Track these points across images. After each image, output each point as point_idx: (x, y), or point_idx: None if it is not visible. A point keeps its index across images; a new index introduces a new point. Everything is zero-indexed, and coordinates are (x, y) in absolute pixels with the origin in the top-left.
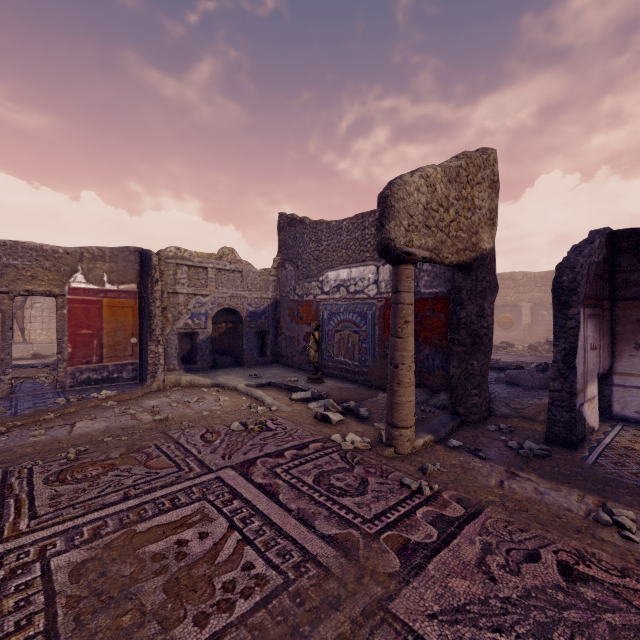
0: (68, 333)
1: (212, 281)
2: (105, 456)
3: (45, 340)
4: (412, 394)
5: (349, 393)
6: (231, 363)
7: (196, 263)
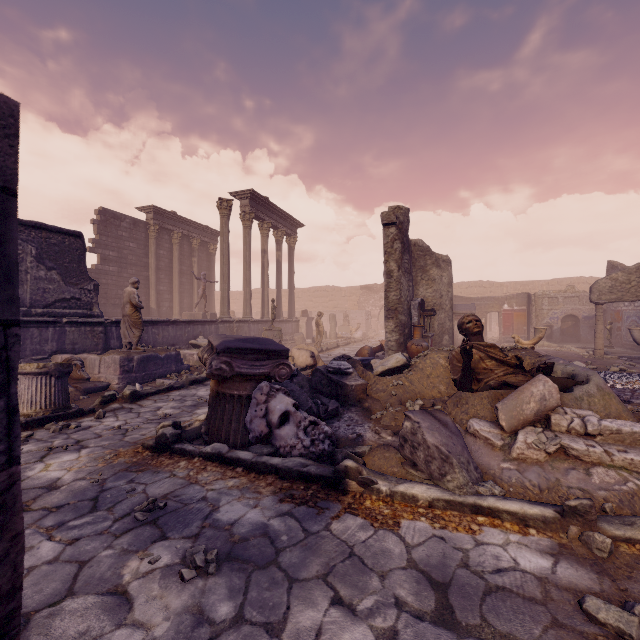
0: (502, 324)
1: (560, 303)
2: None
3: None
4: (600, 341)
5: (618, 351)
6: (572, 341)
7: (552, 296)
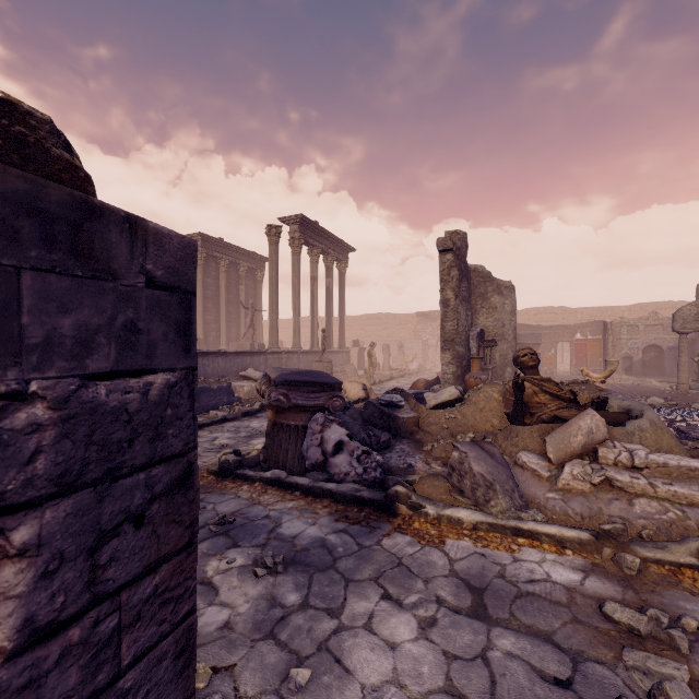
0: (574, 356)
1: (641, 331)
2: None
3: None
4: (684, 374)
5: None
6: (655, 374)
7: (631, 324)
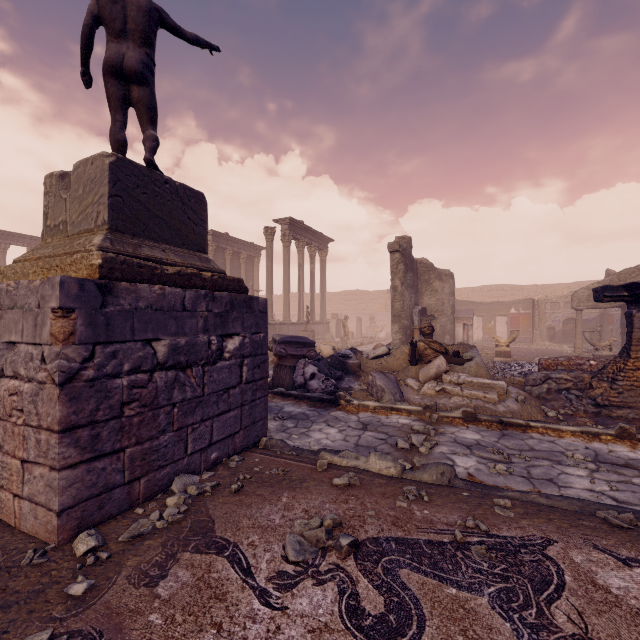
0: (509, 326)
1: (562, 307)
2: (513, 347)
3: (502, 331)
4: (579, 341)
5: None
6: (573, 341)
7: (554, 301)
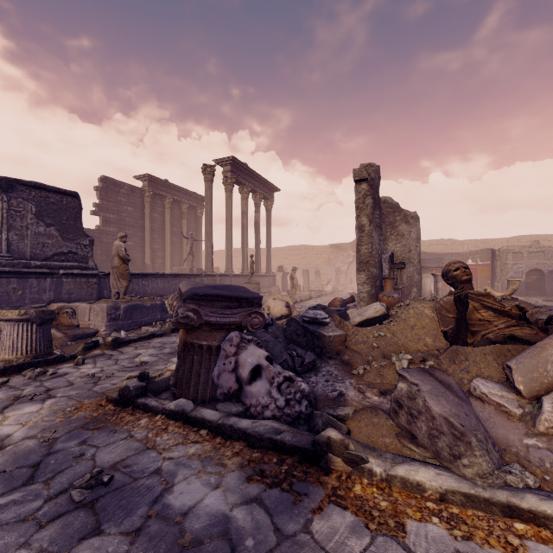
0: None
1: (525, 257)
2: None
3: None
4: None
5: None
6: (537, 294)
7: (516, 251)
